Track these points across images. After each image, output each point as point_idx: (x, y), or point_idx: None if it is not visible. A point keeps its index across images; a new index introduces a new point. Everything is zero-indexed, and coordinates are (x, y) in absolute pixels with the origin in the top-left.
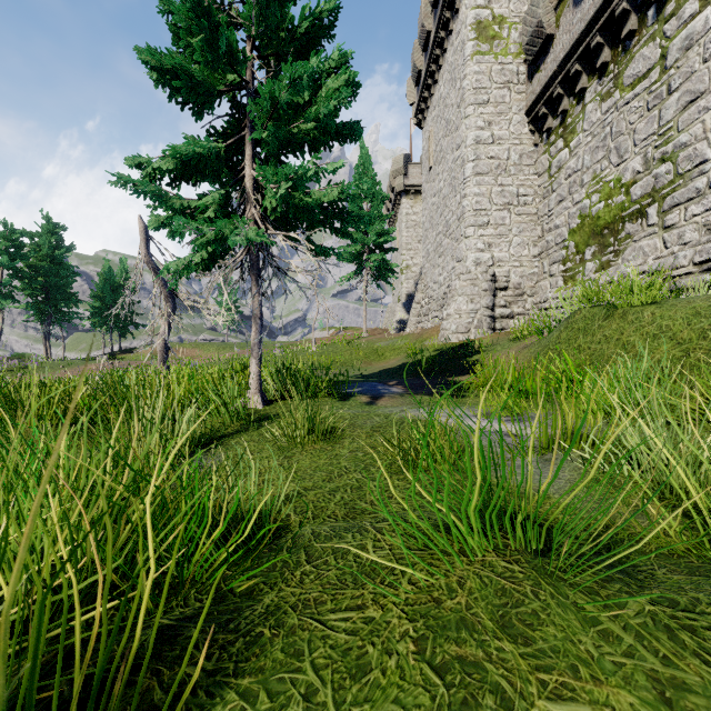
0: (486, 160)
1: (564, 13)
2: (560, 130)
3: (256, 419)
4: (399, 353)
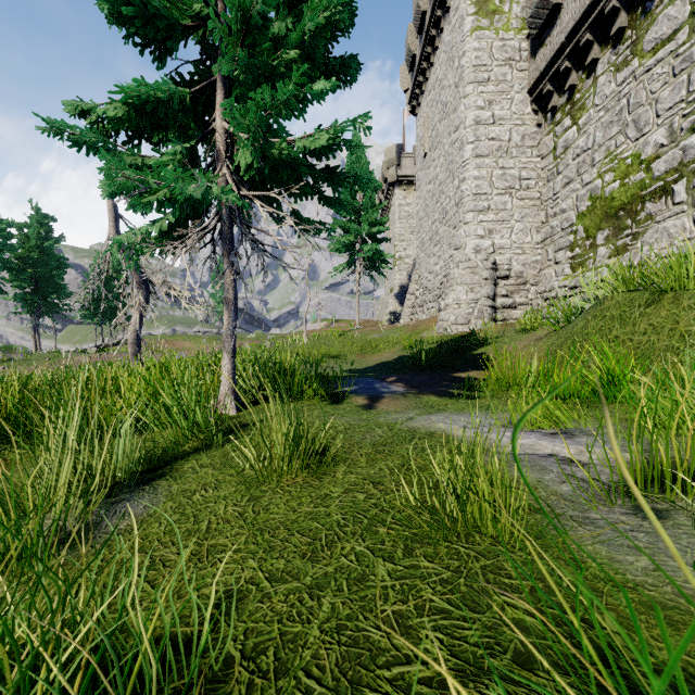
0: (486, 141)
1: None
2: (567, 107)
3: (223, 430)
4: (394, 346)
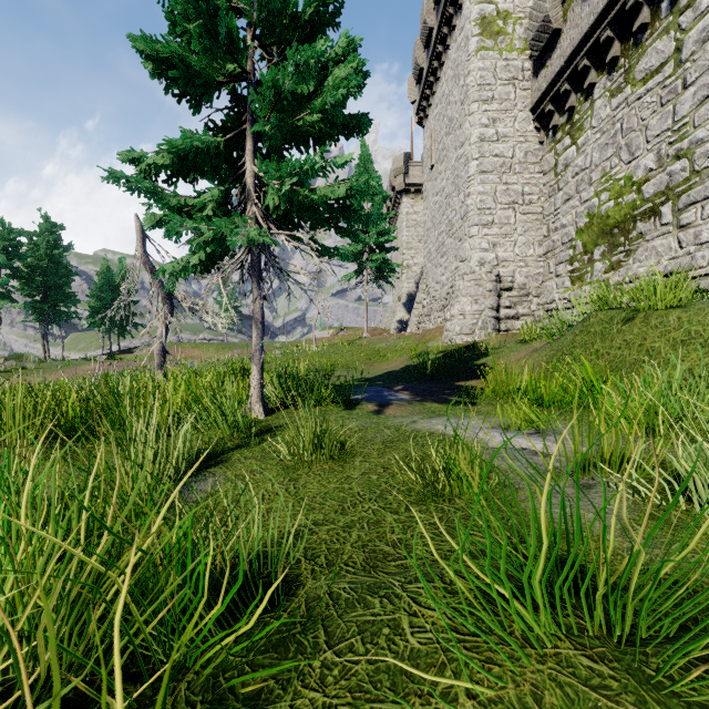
0: (490, 158)
1: (572, 7)
2: (567, 127)
3: (257, 431)
4: (401, 355)
